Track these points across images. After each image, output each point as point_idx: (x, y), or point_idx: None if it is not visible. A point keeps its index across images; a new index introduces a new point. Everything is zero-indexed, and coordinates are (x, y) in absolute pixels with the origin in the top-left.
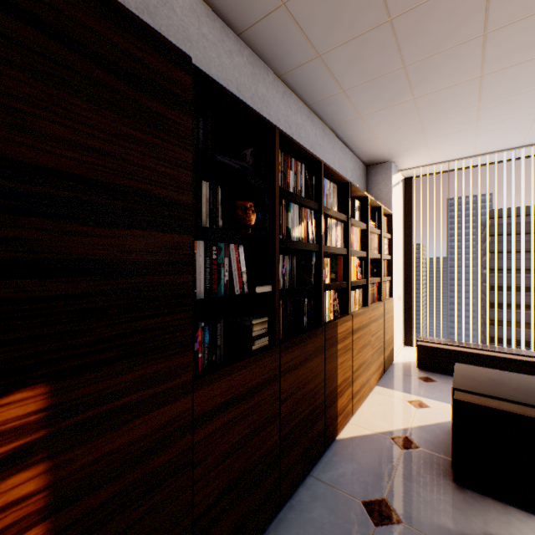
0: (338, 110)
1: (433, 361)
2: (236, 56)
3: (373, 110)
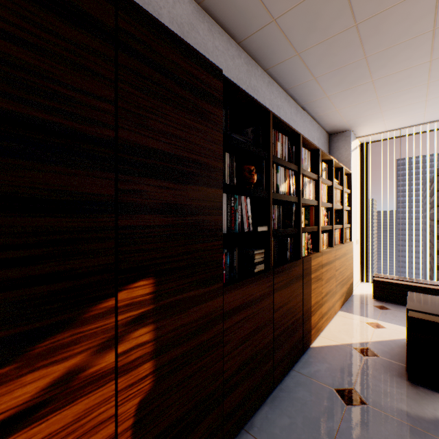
0: (309, 93)
1: (387, 293)
2: (237, 59)
3: (337, 91)
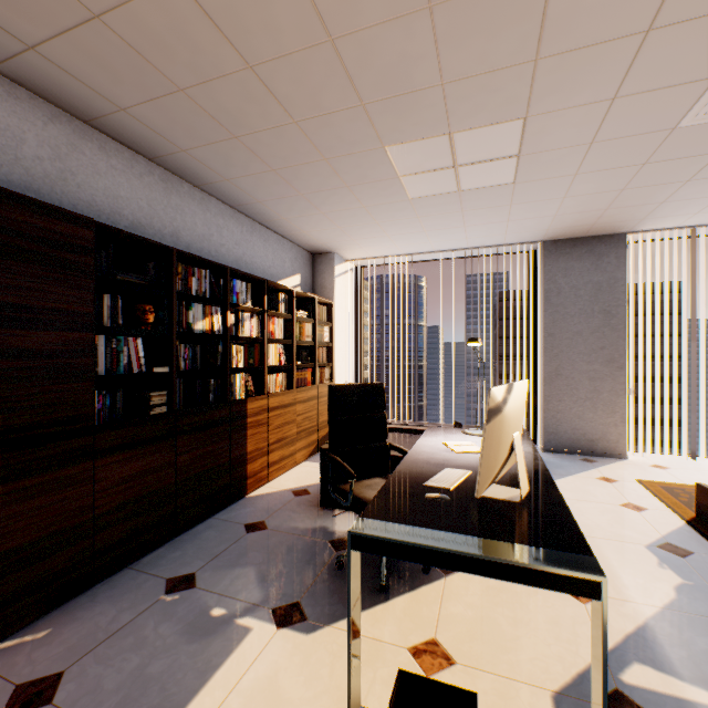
0: (261, 213)
1: None
2: (148, 177)
3: (293, 216)
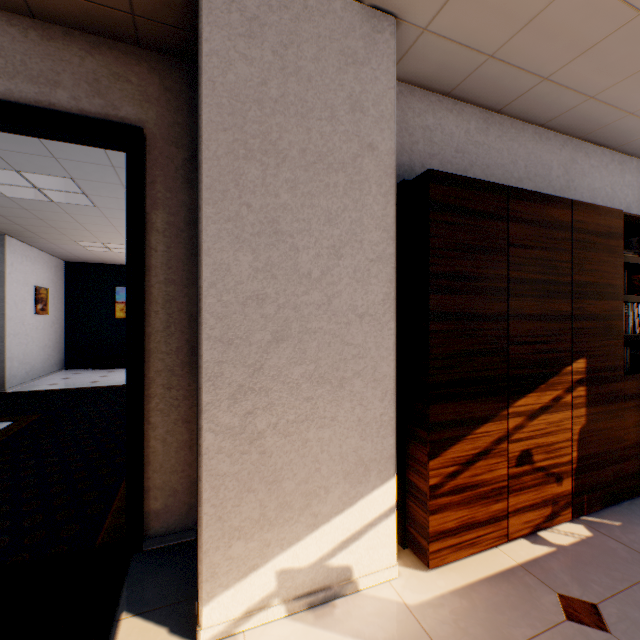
0: None
1: None
2: (609, 165)
3: None
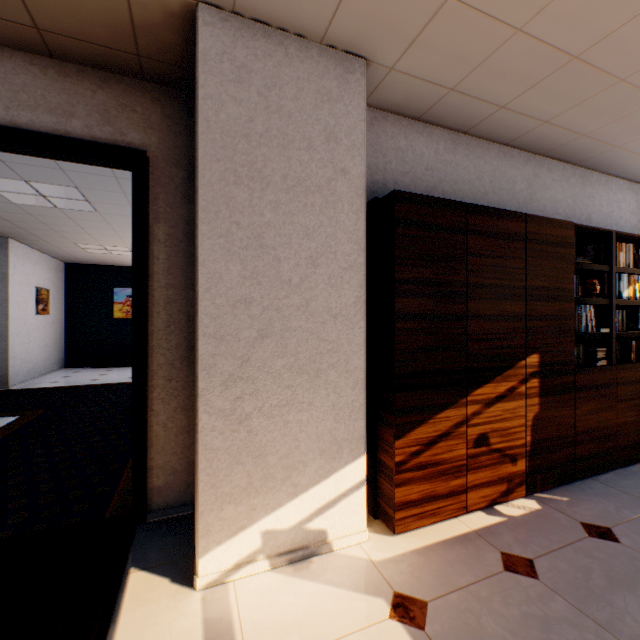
0: None
1: None
2: (571, 178)
3: None
